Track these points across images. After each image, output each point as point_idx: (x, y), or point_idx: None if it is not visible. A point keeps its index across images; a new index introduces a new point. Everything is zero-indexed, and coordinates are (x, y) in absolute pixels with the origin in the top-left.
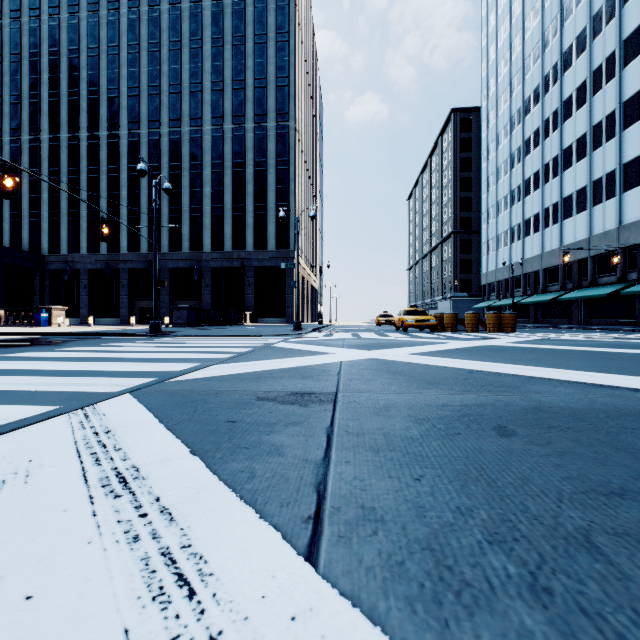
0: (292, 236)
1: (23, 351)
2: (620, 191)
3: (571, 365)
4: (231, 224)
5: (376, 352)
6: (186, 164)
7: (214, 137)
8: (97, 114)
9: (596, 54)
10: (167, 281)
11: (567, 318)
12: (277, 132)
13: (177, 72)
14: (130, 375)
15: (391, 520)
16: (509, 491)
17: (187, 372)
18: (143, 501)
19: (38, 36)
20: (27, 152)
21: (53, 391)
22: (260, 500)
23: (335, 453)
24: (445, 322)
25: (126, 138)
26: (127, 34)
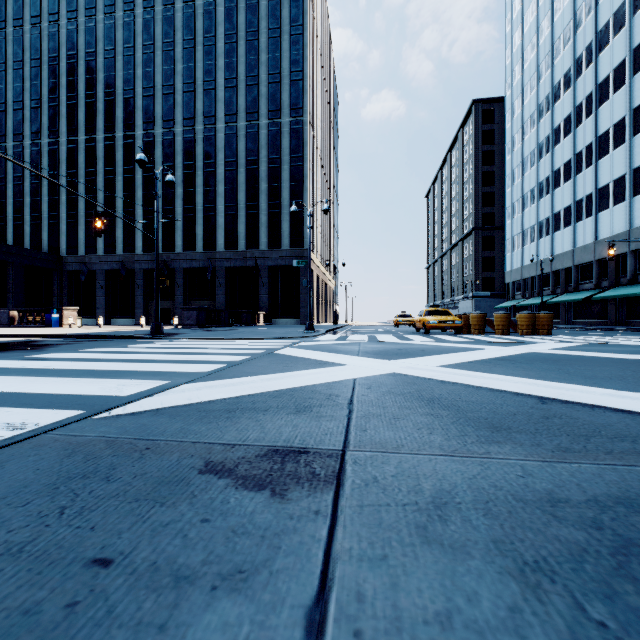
0: (306, 234)
1: None
2: None
3: None
4: (245, 223)
5: (399, 363)
6: (200, 163)
7: (227, 135)
8: (113, 115)
9: (637, 30)
10: (181, 281)
11: (602, 318)
12: (291, 128)
13: (191, 70)
14: (58, 402)
15: None
16: None
17: (140, 397)
18: None
19: (57, 40)
20: (47, 155)
21: None
22: None
23: None
24: (471, 323)
25: (141, 138)
26: (142, 34)
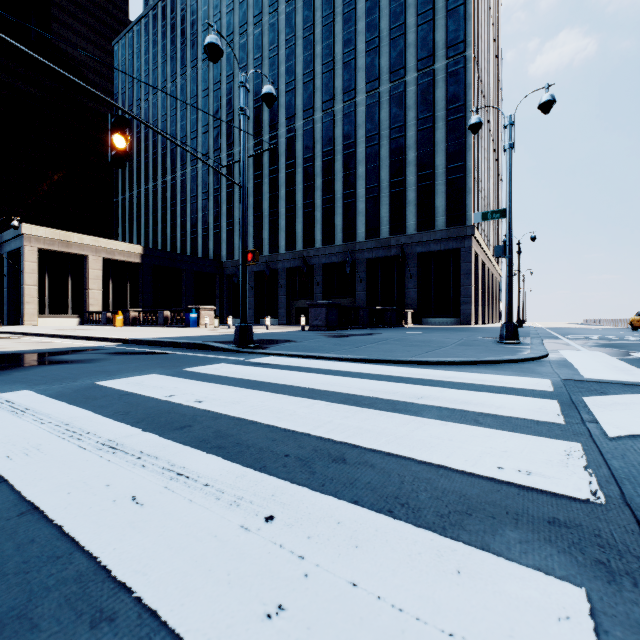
0: (469, 206)
1: None
2: None
3: None
4: (388, 204)
5: None
6: (339, 146)
7: (368, 106)
8: (260, 120)
9: None
10: (320, 278)
11: None
12: (448, 72)
13: (330, 47)
14: None
15: None
16: None
17: None
18: None
19: (219, 67)
20: (212, 173)
21: None
22: None
23: None
24: None
25: (284, 136)
26: (284, 30)
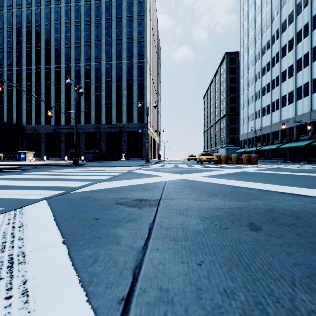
0: (145, 116)
1: (5, 174)
2: (311, 93)
3: (288, 183)
4: (115, 110)
5: (185, 175)
6: (93, 81)
7: (107, 67)
8: (49, 56)
9: (298, 24)
10: (84, 139)
11: (283, 157)
12: (138, 64)
13: (89, 35)
14: (52, 188)
15: (178, 302)
16: (259, 275)
17: (83, 187)
18: (15, 284)
19: (21, 18)
20: (15, 75)
21: (6, 198)
22: (94, 282)
23: (151, 242)
24: (222, 159)
25: (64, 68)
26: (64, 17)
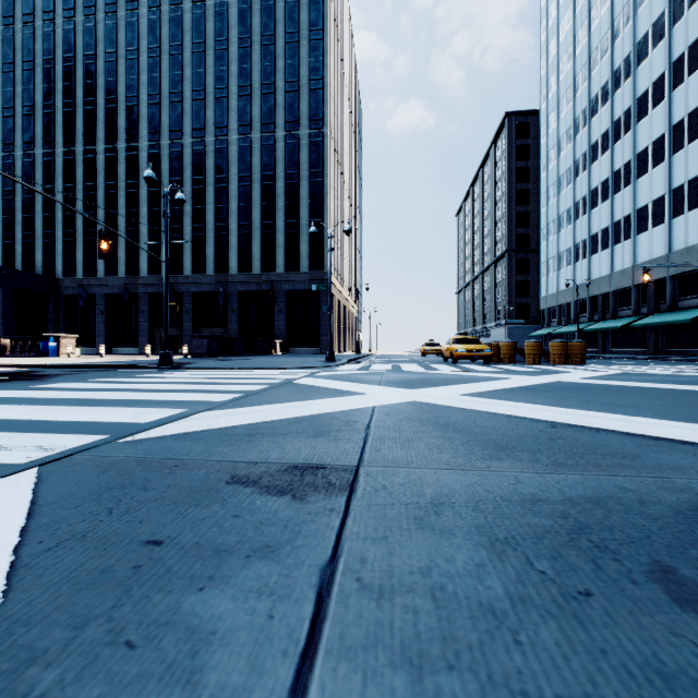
0: (327, 256)
1: None
2: None
3: (689, 414)
4: (260, 243)
5: (420, 392)
6: (211, 178)
7: (241, 147)
8: (115, 125)
9: (676, 42)
10: (190, 306)
11: (641, 347)
12: (310, 140)
13: (201, 77)
14: (79, 429)
15: None
16: None
17: (160, 424)
18: None
19: (52, 41)
20: (41, 167)
21: None
22: None
23: (319, 677)
24: (501, 352)
25: (146, 150)
26: (147, 36)
